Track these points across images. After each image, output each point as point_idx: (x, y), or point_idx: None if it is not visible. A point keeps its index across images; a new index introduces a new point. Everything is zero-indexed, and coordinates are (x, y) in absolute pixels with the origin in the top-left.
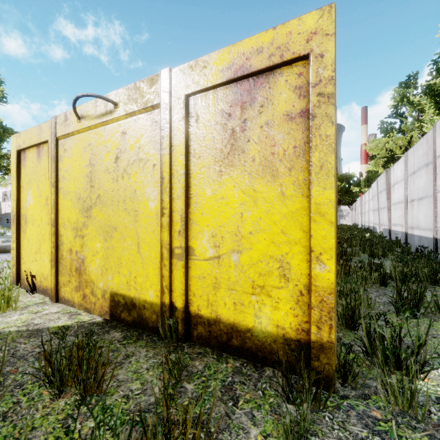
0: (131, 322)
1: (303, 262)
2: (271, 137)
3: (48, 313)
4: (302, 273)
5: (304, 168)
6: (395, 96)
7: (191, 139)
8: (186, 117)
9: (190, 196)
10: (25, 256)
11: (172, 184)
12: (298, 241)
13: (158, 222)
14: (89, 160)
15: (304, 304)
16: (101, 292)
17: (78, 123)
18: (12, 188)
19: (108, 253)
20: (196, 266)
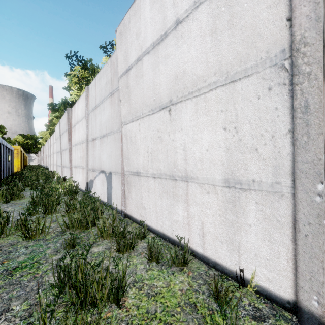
0: None
1: (18, 165)
2: (14, 155)
3: None
4: (17, 166)
5: (18, 158)
6: (51, 116)
7: None
8: None
9: None
10: None
11: None
12: (17, 164)
13: None
14: None
15: (18, 169)
16: None
17: None
18: None
19: None
20: None
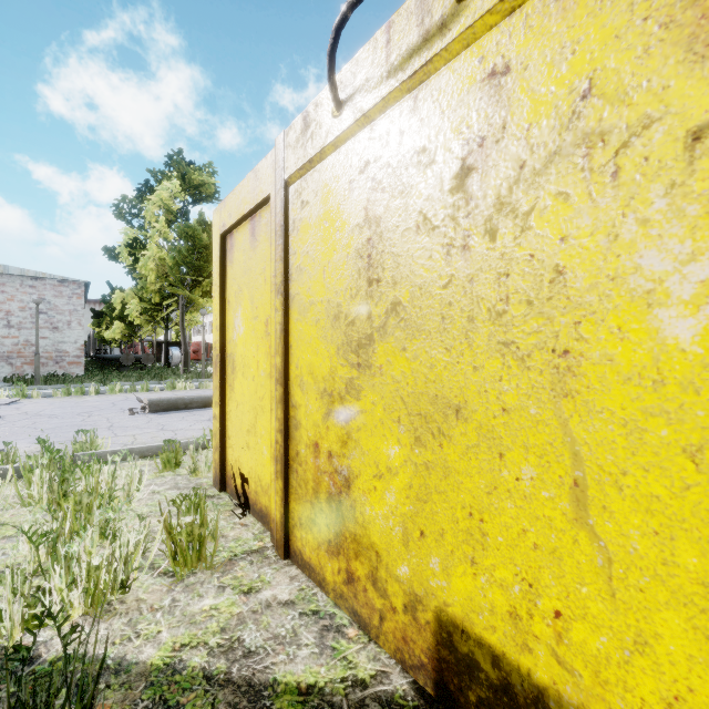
0: None
1: None
2: None
3: (271, 604)
4: None
5: None
6: None
7: None
8: None
9: None
10: (232, 433)
11: None
12: None
13: None
14: (365, 209)
15: None
16: (402, 594)
17: (334, 121)
18: (214, 305)
19: (430, 484)
20: None
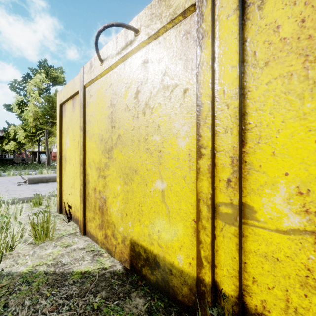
0: (154, 282)
1: None
2: None
3: (75, 249)
4: None
5: None
6: None
7: (248, 39)
8: (240, 7)
9: (246, 128)
10: (64, 188)
11: (215, 112)
12: None
13: (191, 165)
14: (110, 101)
15: None
16: (121, 237)
17: (100, 66)
18: (57, 134)
19: (128, 197)
20: (258, 237)
